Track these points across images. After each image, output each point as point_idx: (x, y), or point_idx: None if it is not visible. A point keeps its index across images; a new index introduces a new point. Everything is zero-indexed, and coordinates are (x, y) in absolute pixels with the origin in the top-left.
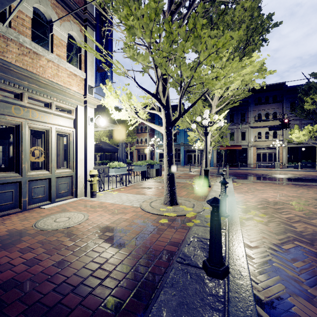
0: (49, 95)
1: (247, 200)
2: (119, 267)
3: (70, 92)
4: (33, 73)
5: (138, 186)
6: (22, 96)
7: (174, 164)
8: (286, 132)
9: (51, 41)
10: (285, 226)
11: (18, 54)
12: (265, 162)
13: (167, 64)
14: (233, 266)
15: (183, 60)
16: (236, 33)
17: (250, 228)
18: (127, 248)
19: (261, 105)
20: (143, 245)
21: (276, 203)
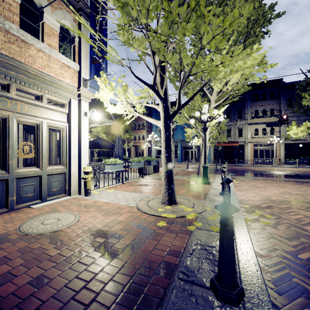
0: (40, 87)
1: (249, 198)
2: (108, 286)
3: (62, 85)
4: (21, 62)
5: (135, 184)
6: (8, 88)
7: (172, 161)
8: (283, 128)
9: (41, 30)
10: (296, 229)
11: (4, 41)
12: (262, 158)
13: (166, 49)
14: (248, 286)
15: (183, 45)
16: (246, 8)
17: (257, 231)
18: (120, 258)
19: (258, 102)
20: (139, 255)
21: (281, 202)
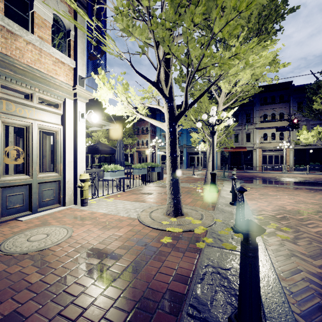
0: (29, 84)
1: (262, 208)
2: None
3: (55, 82)
4: (6, 54)
5: (137, 192)
6: None
7: (178, 167)
8: (293, 133)
9: (31, 20)
10: (318, 244)
11: None
12: (271, 164)
13: (171, 39)
14: None
15: (192, 34)
16: None
17: (275, 247)
18: (116, 286)
19: (267, 105)
20: (139, 281)
21: (296, 212)
